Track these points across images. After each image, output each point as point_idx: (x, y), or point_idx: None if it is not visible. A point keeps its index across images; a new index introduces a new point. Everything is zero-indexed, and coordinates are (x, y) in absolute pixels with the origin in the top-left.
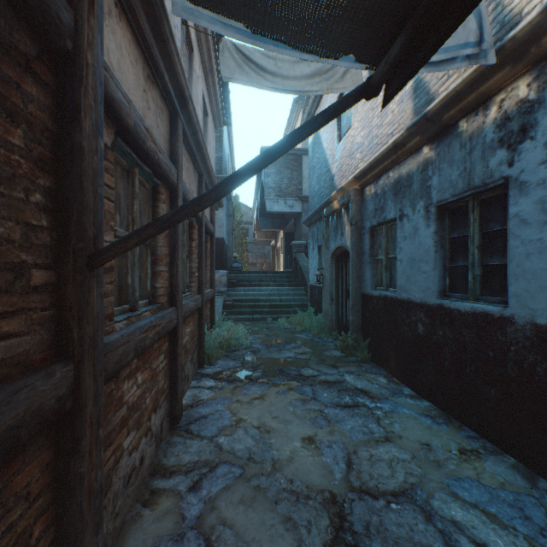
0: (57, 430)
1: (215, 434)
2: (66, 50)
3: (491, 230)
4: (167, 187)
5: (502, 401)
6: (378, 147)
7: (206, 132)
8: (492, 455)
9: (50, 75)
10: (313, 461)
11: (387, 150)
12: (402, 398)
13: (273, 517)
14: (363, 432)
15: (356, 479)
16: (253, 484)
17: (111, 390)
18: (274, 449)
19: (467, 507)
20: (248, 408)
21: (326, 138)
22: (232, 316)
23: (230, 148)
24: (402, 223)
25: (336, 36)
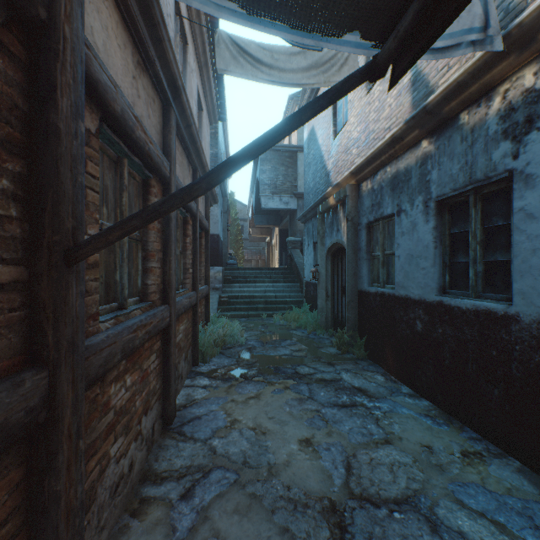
0: (30, 444)
1: (209, 436)
2: (38, 20)
3: (494, 225)
4: (160, 180)
5: (507, 402)
6: (375, 142)
7: (201, 127)
8: (496, 458)
9: (21, 47)
10: (311, 465)
11: (385, 145)
12: (401, 397)
13: (270, 528)
14: (362, 433)
15: (357, 485)
16: (248, 491)
17: (95, 395)
18: (270, 453)
19: (474, 516)
20: (243, 409)
21: (321, 134)
22: (228, 313)
23: (225, 145)
24: (399, 219)
25: (340, 6)
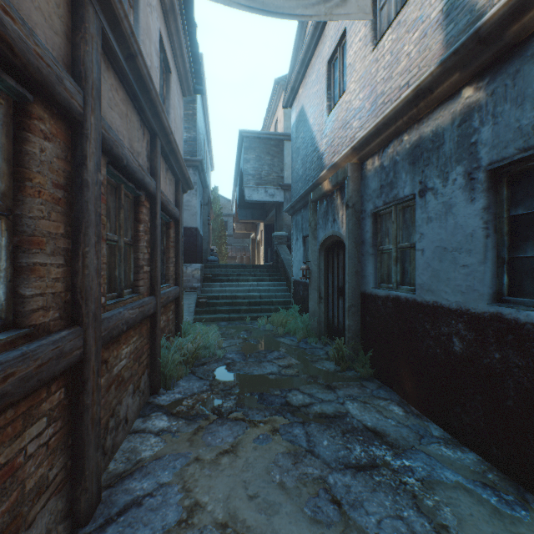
0: None
1: None
2: None
3: None
4: (61, 116)
5: None
6: (385, 106)
7: (168, 92)
8: None
9: None
10: None
11: (404, 102)
12: (435, 446)
13: None
14: (400, 533)
15: None
16: None
17: None
18: None
19: None
20: (210, 477)
21: (312, 112)
22: (206, 316)
23: (206, 133)
24: (424, 200)
25: None
